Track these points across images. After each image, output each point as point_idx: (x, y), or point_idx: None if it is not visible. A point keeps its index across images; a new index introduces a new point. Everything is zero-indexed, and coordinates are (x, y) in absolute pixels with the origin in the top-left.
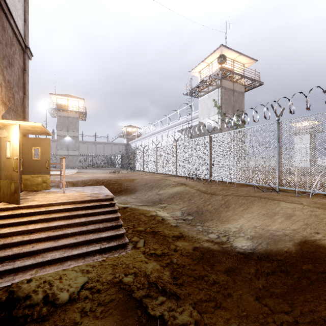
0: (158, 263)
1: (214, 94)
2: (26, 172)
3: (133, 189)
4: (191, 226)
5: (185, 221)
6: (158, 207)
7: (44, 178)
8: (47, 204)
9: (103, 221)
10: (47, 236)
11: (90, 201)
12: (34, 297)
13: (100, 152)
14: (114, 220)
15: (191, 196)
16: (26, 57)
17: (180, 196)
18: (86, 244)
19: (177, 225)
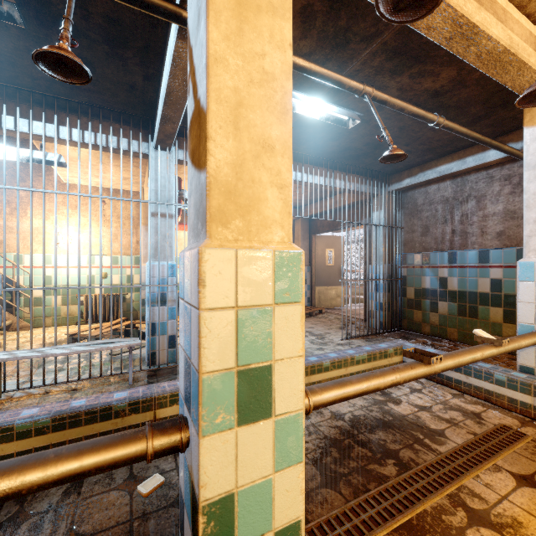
0: None
1: None
2: (320, 283)
3: None
4: None
5: None
6: None
7: (337, 290)
8: None
9: None
10: None
11: None
12: None
13: None
14: None
15: None
16: None
17: None
18: None
19: None
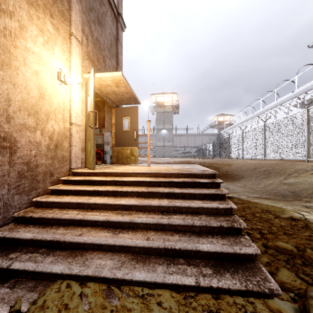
0: None
1: None
2: (118, 144)
3: (236, 175)
4: None
5: None
6: (296, 204)
7: (132, 150)
8: (122, 172)
9: (199, 213)
10: (105, 220)
11: (178, 176)
12: None
13: (191, 144)
14: (223, 215)
15: None
16: (119, 26)
17: None
18: (166, 256)
19: None
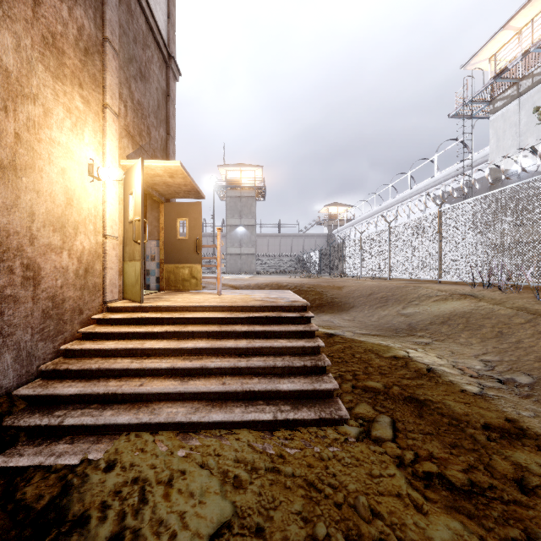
0: (471, 528)
1: (538, 95)
2: (169, 260)
3: (345, 303)
4: (540, 406)
5: (508, 385)
6: (407, 340)
7: (192, 269)
8: (184, 306)
9: (283, 353)
10: (169, 367)
11: (261, 310)
12: (93, 528)
13: (285, 250)
14: (310, 355)
15: (501, 324)
16: (171, 74)
17: (466, 322)
18: (244, 400)
19: (483, 393)
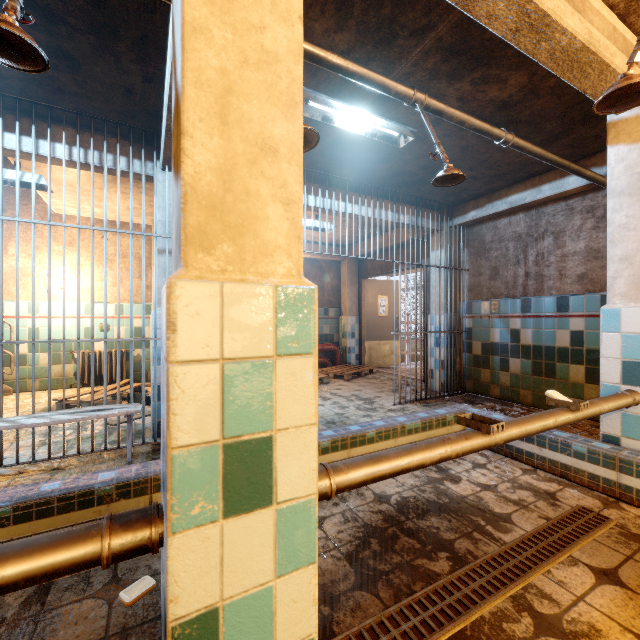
0: None
1: None
2: (371, 336)
3: None
4: None
5: None
6: None
7: (392, 346)
8: None
9: None
10: None
11: None
12: None
13: None
14: None
15: None
16: None
17: None
18: None
19: None
